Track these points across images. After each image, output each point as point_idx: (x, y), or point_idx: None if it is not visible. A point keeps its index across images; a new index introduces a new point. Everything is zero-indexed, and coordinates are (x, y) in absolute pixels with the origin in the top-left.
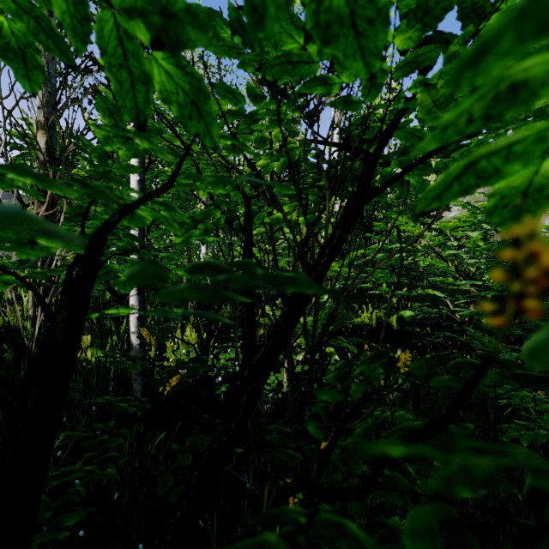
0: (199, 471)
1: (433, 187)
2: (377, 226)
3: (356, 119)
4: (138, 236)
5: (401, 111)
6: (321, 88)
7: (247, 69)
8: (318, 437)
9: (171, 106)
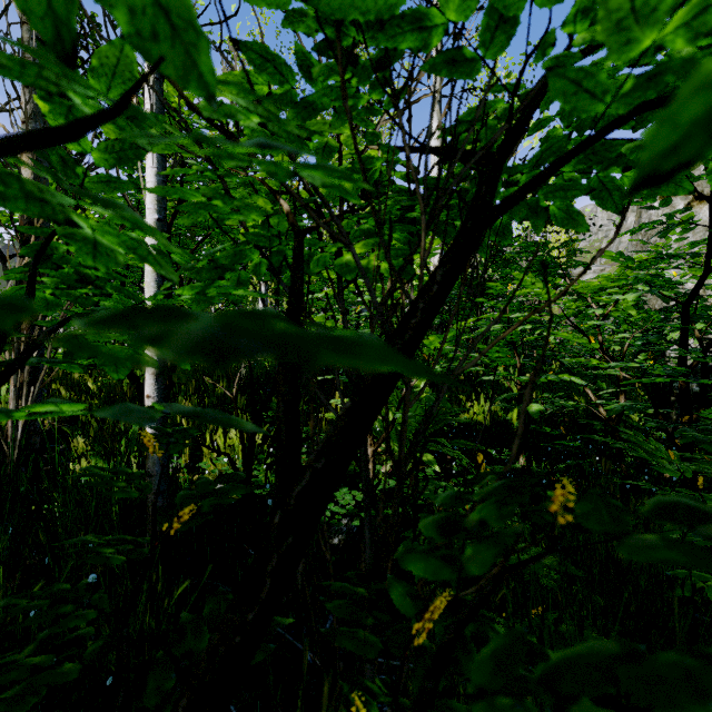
0: (189, 698)
1: (705, 78)
2: (493, 288)
3: (467, 112)
4: None
5: (545, 76)
6: (412, 38)
7: (298, 29)
8: (408, 610)
9: (117, 10)
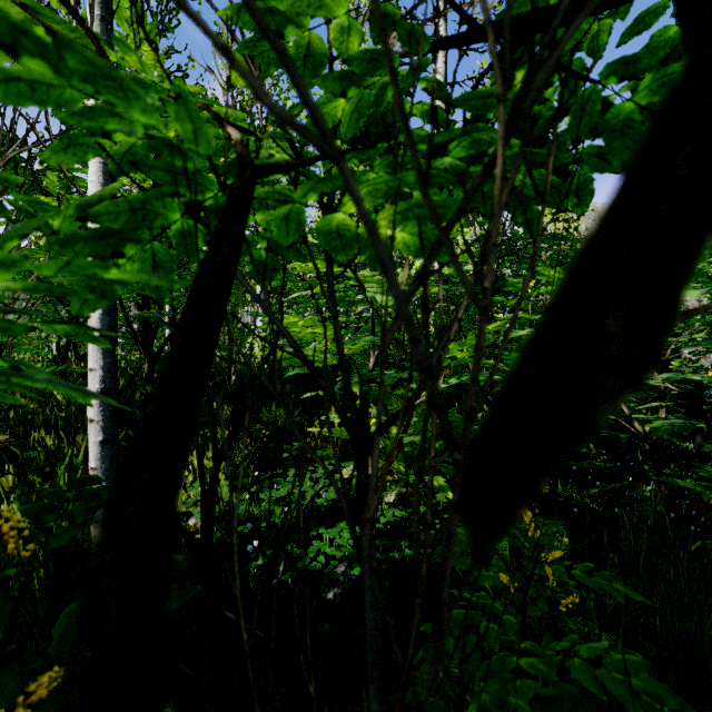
0: None
1: None
2: (513, 285)
3: None
4: None
5: None
6: None
7: None
8: None
9: None
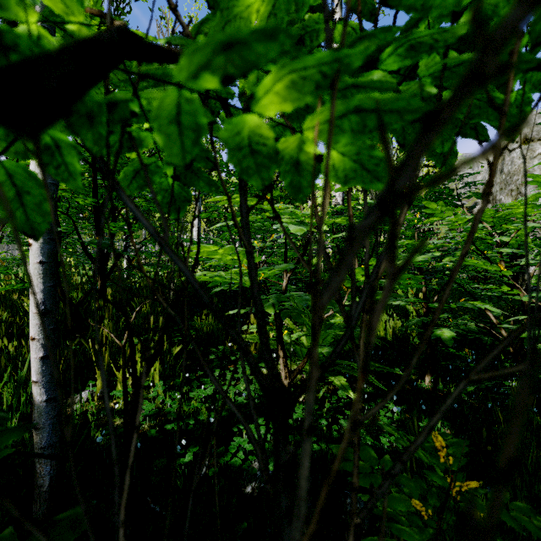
0: None
1: None
2: None
3: None
4: None
5: None
6: None
7: None
8: None
9: None
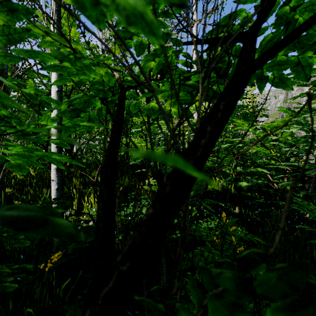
0: None
1: None
2: None
3: (223, 18)
4: (57, 130)
5: None
6: None
7: None
8: None
9: None
